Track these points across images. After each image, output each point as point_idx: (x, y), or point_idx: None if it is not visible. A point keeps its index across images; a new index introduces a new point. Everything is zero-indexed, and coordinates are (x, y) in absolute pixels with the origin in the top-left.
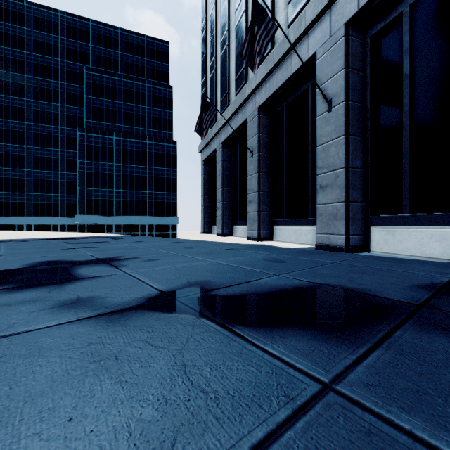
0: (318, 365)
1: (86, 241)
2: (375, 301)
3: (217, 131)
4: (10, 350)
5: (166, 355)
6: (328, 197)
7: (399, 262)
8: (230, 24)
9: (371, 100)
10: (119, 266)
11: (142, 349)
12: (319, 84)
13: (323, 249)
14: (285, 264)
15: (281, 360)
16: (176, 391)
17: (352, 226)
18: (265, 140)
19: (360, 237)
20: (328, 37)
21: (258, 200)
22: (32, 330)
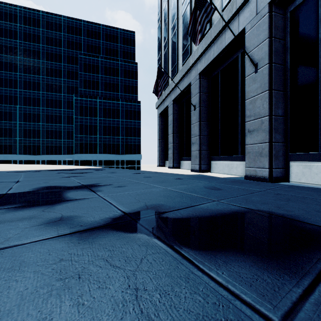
0: (264, 298)
1: (77, 172)
2: (306, 227)
3: (169, 92)
4: None
5: (121, 276)
6: (255, 139)
7: (317, 191)
8: (178, 13)
9: (291, 61)
10: (96, 191)
11: (102, 268)
12: (247, 52)
13: (251, 179)
14: (221, 191)
15: (226, 289)
16: (126, 320)
17: (275, 162)
18: (204, 98)
19: (281, 170)
20: (255, 15)
21: (199, 142)
22: (21, 245)
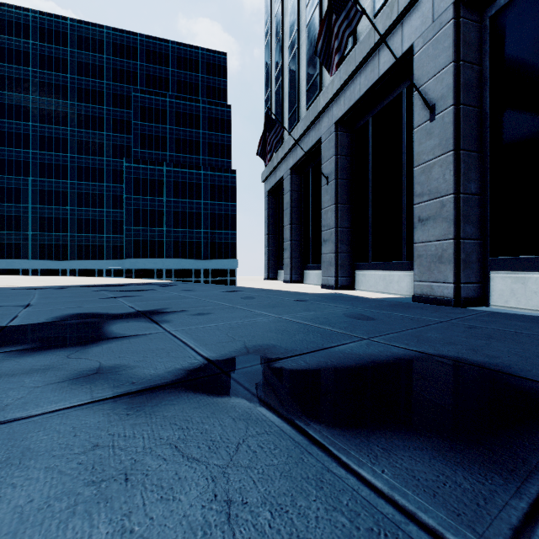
0: (461, 519)
1: (129, 289)
2: (525, 387)
3: (284, 154)
4: None
5: (201, 477)
6: (430, 234)
7: (538, 322)
8: (300, 22)
9: (491, 102)
10: (160, 322)
11: (167, 461)
12: (417, 86)
13: (423, 301)
14: (374, 322)
15: (391, 502)
16: None
17: (464, 272)
18: (344, 164)
19: (475, 286)
20: (430, 23)
21: (335, 239)
22: (25, 418)
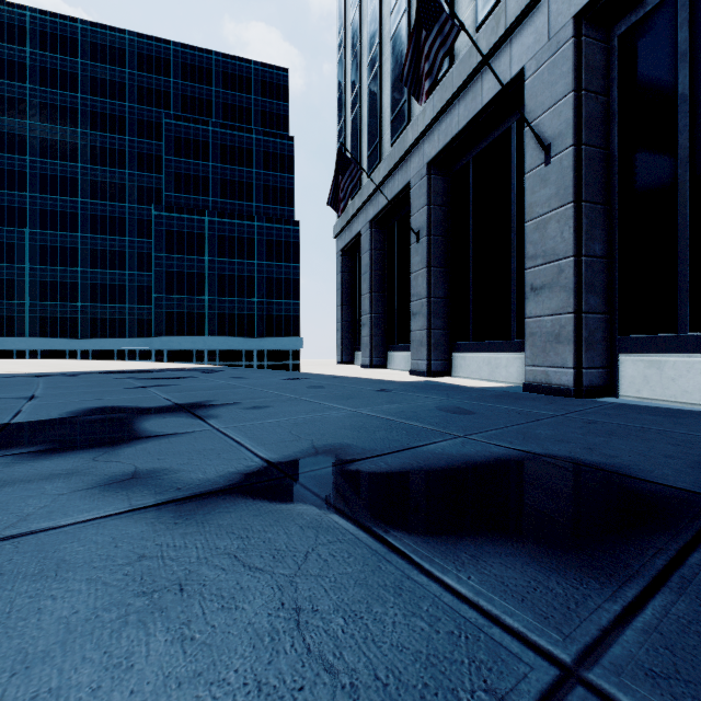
0: (548, 621)
1: (162, 376)
2: (642, 489)
3: (362, 203)
4: (11, 564)
5: (266, 586)
6: (545, 306)
7: (673, 416)
8: (383, 33)
9: (620, 141)
10: (206, 418)
11: (226, 571)
12: (529, 120)
13: (537, 391)
14: (473, 416)
15: (475, 607)
16: (280, 666)
17: (587, 354)
18: (439, 216)
19: (600, 371)
20: (545, 41)
21: (427, 312)
22: (54, 528)
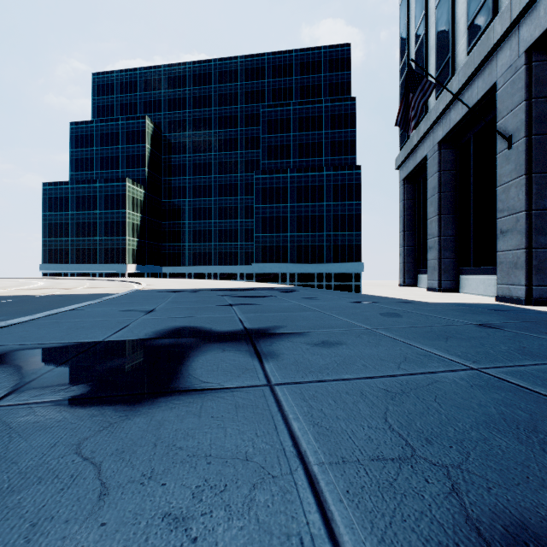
0: None
1: (250, 294)
2: None
3: (429, 126)
4: None
5: None
6: None
7: None
8: None
9: None
10: (264, 357)
11: None
12: None
13: None
14: None
15: None
16: None
17: None
18: (543, 110)
19: None
20: None
21: (526, 227)
22: None
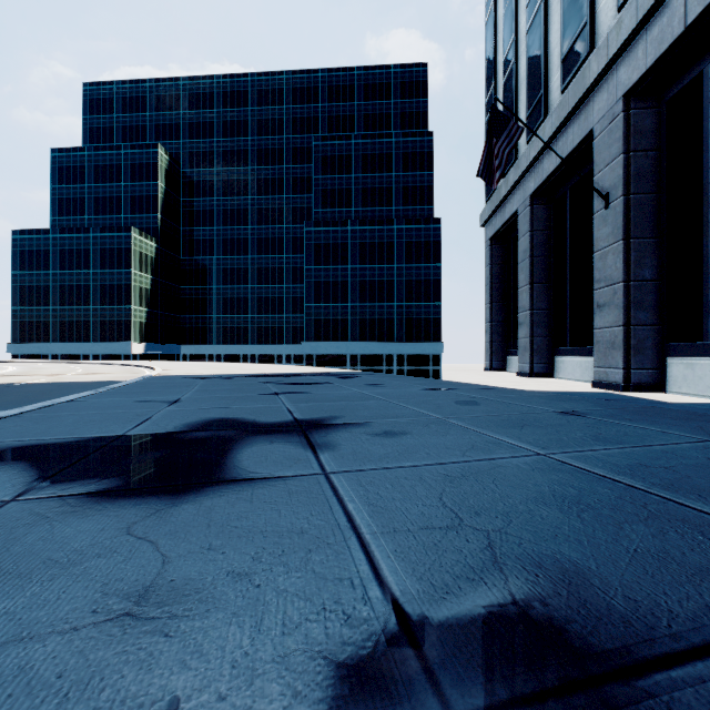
0: None
1: (300, 381)
2: None
3: (519, 176)
4: None
5: None
6: None
7: None
8: None
9: None
10: (319, 448)
11: None
12: None
13: None
14: None
15: None
16: None
17: None
18: (643, 165)
19: None
20: None
21: (623, 301)
22: None
